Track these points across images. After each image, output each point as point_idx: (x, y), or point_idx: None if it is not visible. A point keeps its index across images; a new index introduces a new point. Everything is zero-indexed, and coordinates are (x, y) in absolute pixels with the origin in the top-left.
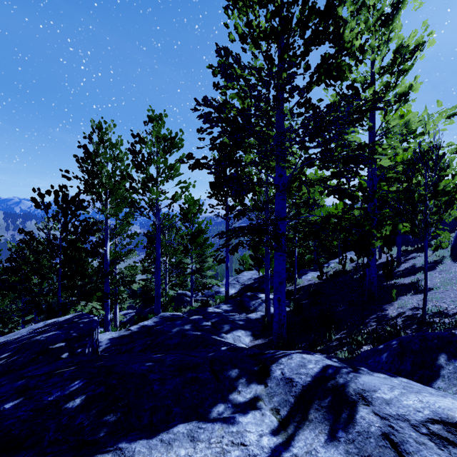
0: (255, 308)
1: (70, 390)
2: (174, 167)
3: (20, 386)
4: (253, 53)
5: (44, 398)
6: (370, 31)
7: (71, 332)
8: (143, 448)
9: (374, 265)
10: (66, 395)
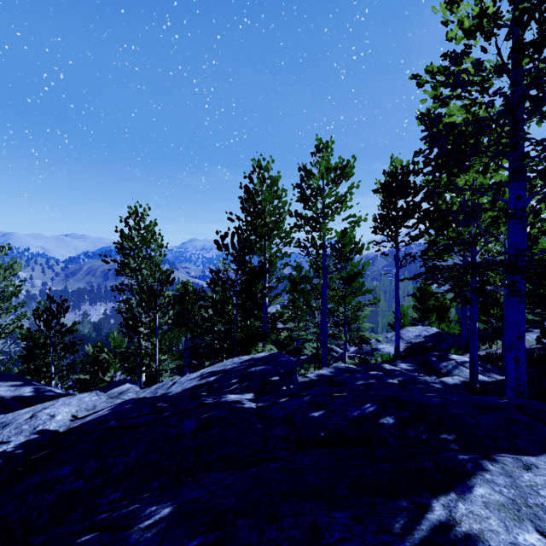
0: (448, 371)
1: (369, 410)
2: (345, 200)
3: (309, 401)
4: (481, 47)
5: (347, 413)
6: None
7: (278, 368)
8: (538, 461)
9: None
10: (370, 414)
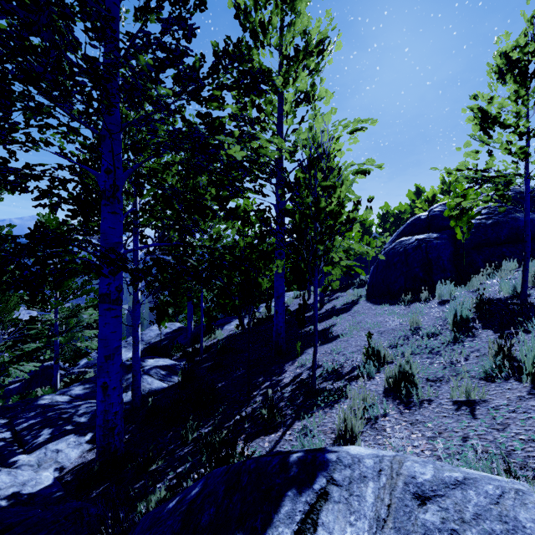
0: (128, 386)
1: None
2: None
3: None
4: None
5: None
6: (270, 3)
7: None
8: None
9: (282, 311)
10: None
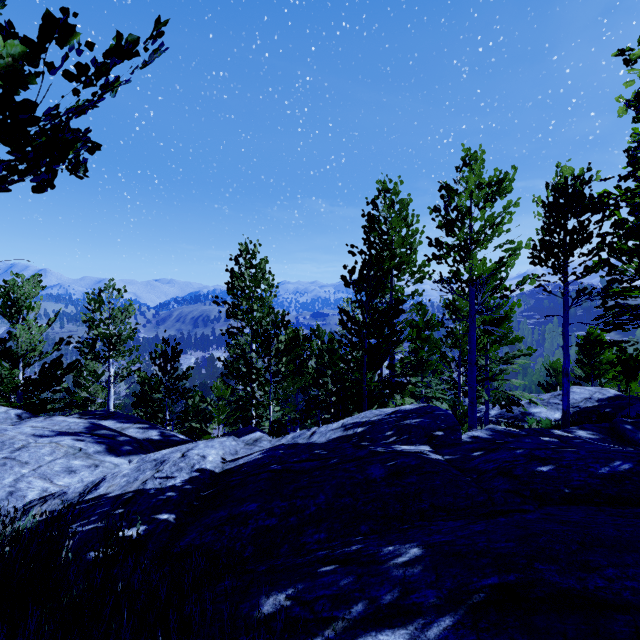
0: None
1: (623, 468)
2: (502, 222)
3: (526, 455)
4: None
5: (591, 470)
6: None
7: (438, 422)
8: None
9: None
10: (627, 472)
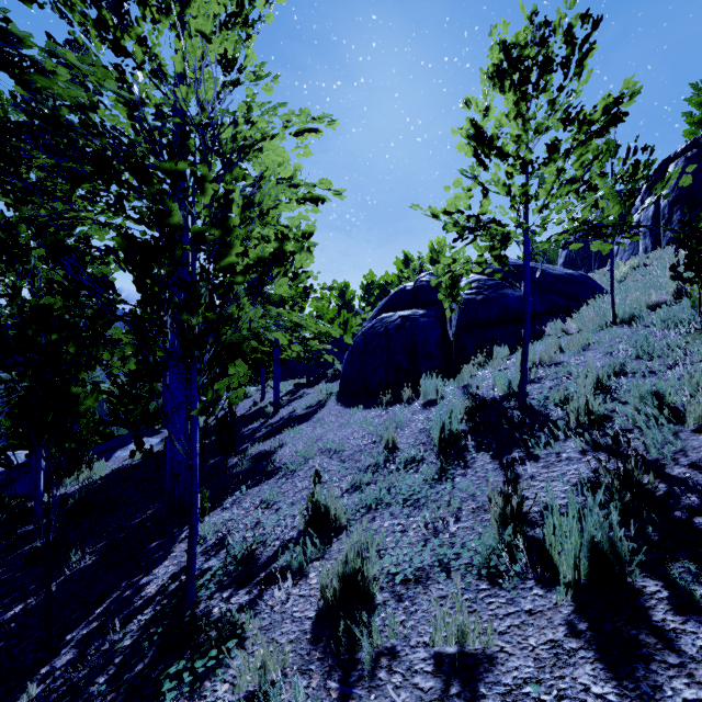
0: None
1: None
2: None
3: None
4: None
5: None
6: None
7: None
8: None
9: (182, 434)
10: None
